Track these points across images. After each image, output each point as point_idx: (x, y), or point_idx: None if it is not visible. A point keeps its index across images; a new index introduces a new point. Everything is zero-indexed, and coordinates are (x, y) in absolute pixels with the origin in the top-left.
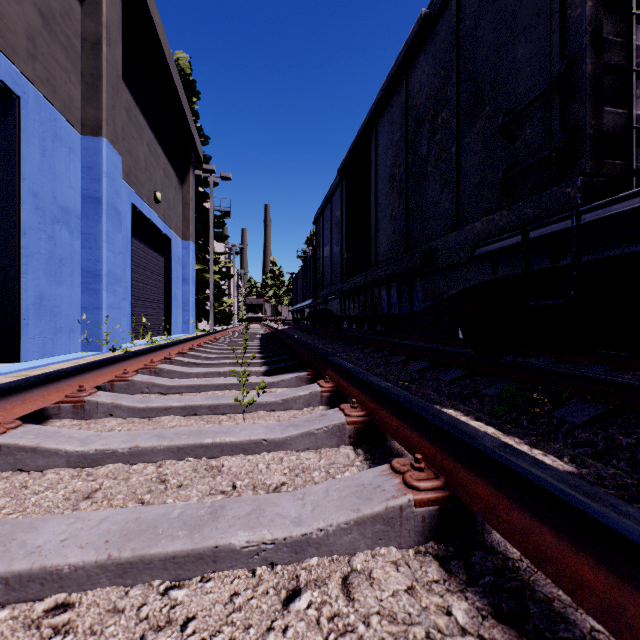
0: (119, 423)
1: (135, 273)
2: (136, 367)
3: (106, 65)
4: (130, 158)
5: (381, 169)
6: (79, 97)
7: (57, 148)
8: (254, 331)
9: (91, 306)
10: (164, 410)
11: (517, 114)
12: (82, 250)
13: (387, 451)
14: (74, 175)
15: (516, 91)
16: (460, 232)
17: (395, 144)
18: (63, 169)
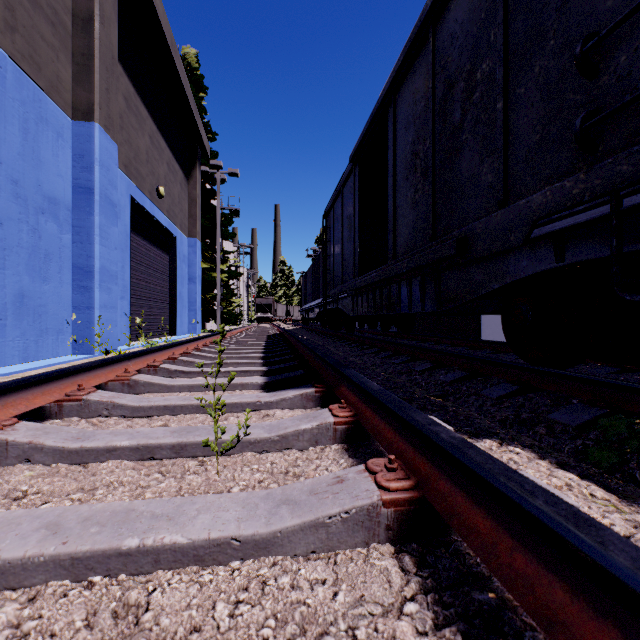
0: (34, 475)
1: (136, 271)
2: (103, 379)
3: (99, 44)
4: (130, 149)
5: (401, 148)
6: (69, 79)
7: (42, 132)
8: (262, 332)
9: (82, 305)
10: (106, 452)
11: (607, 34)
12: (73, 244)
13: (459, 564)
14: (63, 163)
15: (601, 7)
16: (509, 209)
17: (418, 116)
18: (50, 155)
